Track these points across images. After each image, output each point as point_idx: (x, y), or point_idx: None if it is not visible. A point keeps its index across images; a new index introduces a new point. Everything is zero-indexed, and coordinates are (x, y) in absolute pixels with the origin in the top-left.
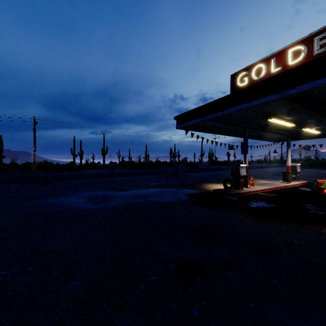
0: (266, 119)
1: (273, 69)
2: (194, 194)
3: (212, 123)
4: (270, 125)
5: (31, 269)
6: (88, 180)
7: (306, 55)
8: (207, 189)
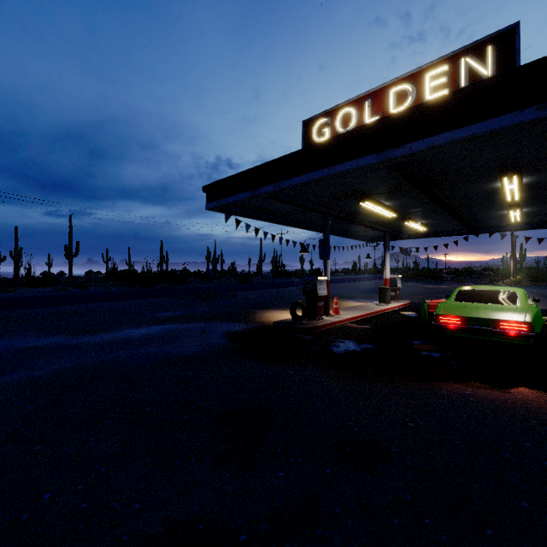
0: (356, 202)
1: (367, 118)
2: (240, 332)
3: (272, 204)
4: (363, 214)
5: None
6: (12, 312)
7: (415, 100)
8: (263, 321)
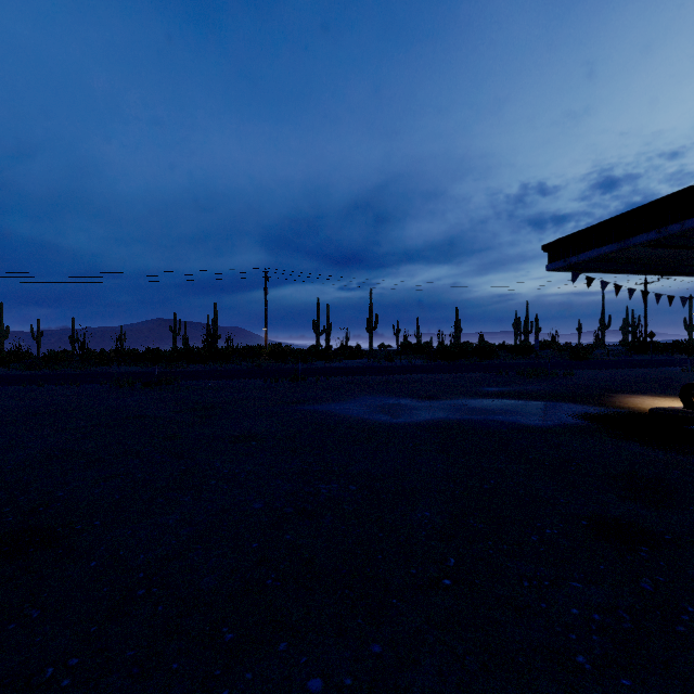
0: None
1: None
2: (597, 415)
3: (646, 251)
4: None
5: (355, 488)
6: (358, 378)
7: None
8: (629, 406)
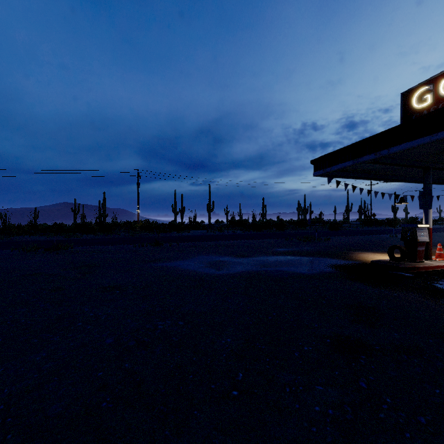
0: None
1: None
2: (342, 265)
3: (369, 165)
4: None
5: (182, 323)
6: (198, 243)
7: None
8: (360, 259)
